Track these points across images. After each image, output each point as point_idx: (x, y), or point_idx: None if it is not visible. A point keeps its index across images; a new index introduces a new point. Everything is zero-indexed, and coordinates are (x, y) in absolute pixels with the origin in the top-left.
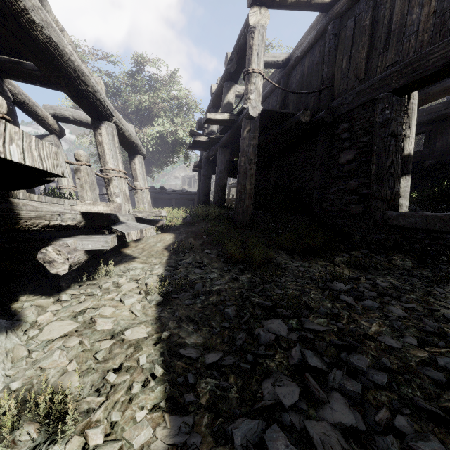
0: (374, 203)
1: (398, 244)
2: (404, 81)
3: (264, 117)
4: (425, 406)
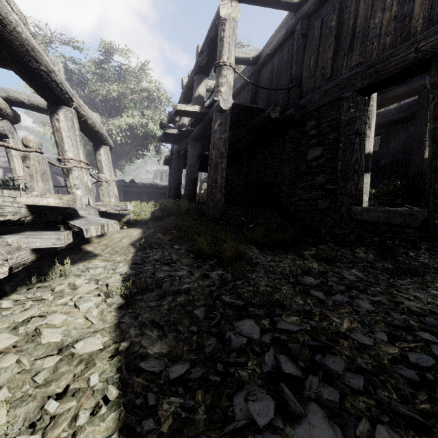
0: (340, 198)
1: (360, 237)
2: (368, 81)
3: (235, 112)
4: (404, 411)
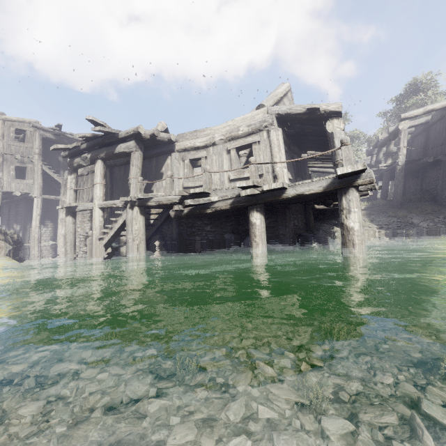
0: None
1: None
2: None
3: (408, 161)
4: (424, 227)
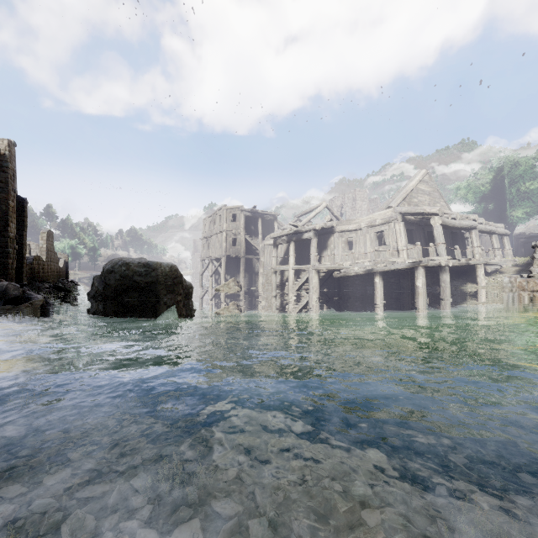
0: None
1: None
2: None
3: None
4: None
